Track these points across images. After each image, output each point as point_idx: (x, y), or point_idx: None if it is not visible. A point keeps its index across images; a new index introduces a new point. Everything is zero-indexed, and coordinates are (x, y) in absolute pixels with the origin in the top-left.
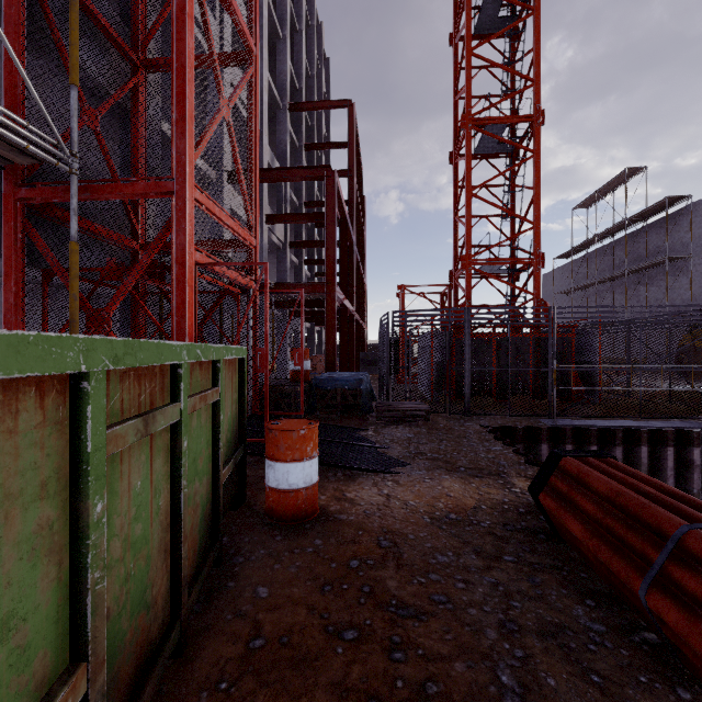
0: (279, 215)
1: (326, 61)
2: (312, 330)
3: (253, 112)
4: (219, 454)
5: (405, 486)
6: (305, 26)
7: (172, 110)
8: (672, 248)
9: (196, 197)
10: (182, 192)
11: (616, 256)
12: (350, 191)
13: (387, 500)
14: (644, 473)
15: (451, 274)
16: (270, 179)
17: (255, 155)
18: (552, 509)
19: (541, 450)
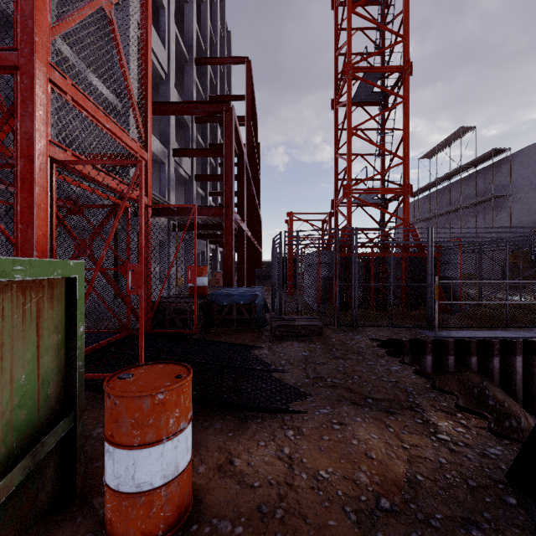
0: (184, 150)
1: (228, 34)
2: (216, 251)
3: (145, 22)
4: None
5: (310, 439)
6: (210, 0)
7: None
8: (495, 189)
9: (54, 80)
10: (28, 66)
11: (452, 195)
12: (247, 134)
13: (290, 471)
14: (519, 381)
15: (332, 203)
16: (173, 111)
17: (146, 66)
18: None
19: (426, 361)
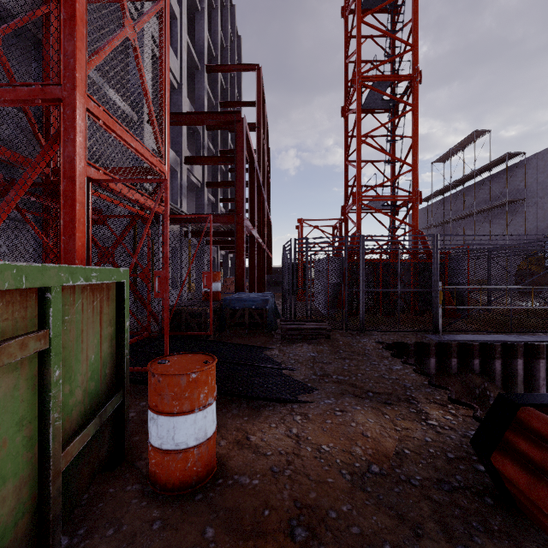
0: (196, 157)
1: (238, 38)
2: (226, 257)
3: (163, 44)
4: (50, 432)
5: (315, 422)
6: (221, 6)
7: (60, 9)
8: (510, 193)
9: (90, 109)
10: (70, 99)
11: (466, 199)
12: (258, 140)
13: (297, 445)
14: (520, 383)
15: (342, 209)
16: (186, 122)
17: (165, 85)
18: (520, 483)
19: (430, 363)
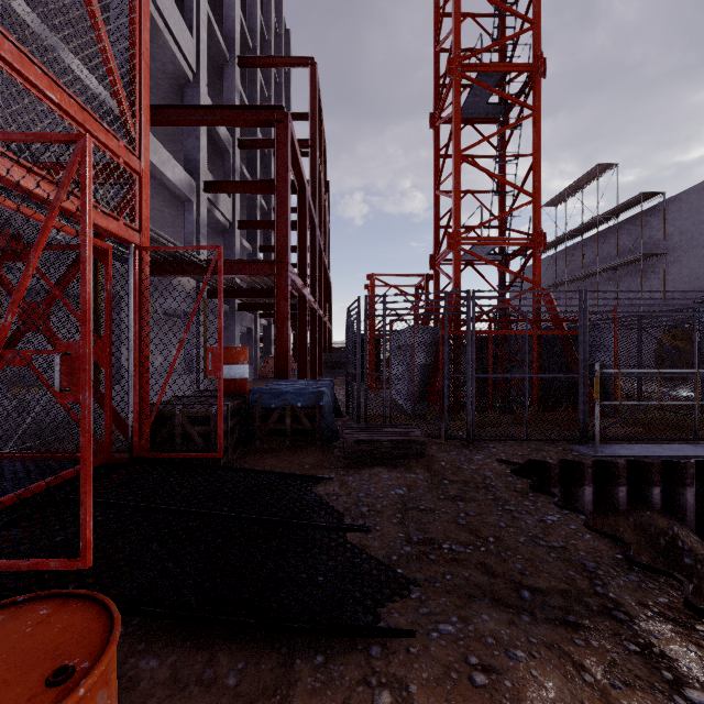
0: (221, 182)
1: (286, 33)
2: (269, 328)
3: None
4: None
5: None
6: None
7: None
8: (644, 246)
9: None
10: None
11: (585, 255)
12: (311, 164)
13: None
14: None
15: (431, 260)
16: (200, 120)
17: (139, 19)
18: None
19: (584, 495)
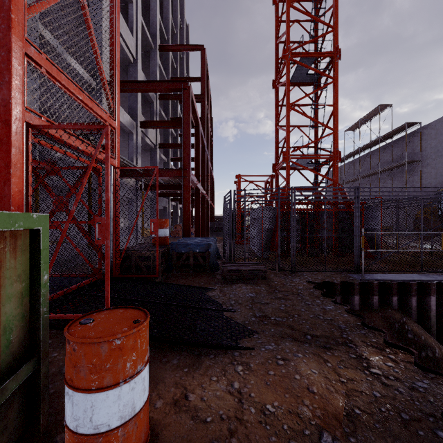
0: (150, 122)
1: (186, 26)
2: (176, 207)
3: (114, 9)
4: None
5: (257, 374)
6: None
7: None
8: (408, 156)
9: (29, 54)
10: (5, 40)
11: (372, 161)
12: (202, 109)
13: (240, 405)
14: (433, 317)
15: (274, 167)
16: (140, 89)
17: (115, 47)
18: None
19: (354, 300)
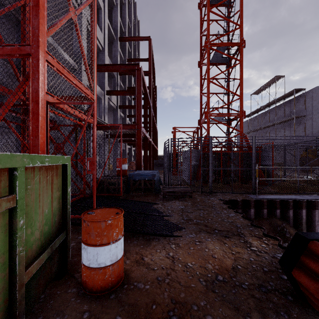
0: (113, 91)
1: (138, 22)
2: (131, 149)
3: (93, 23)
4: (16, 260)
5: (183, 248)
6: (127, 3)
7: None
8: (296, 112)
9: (48, 60)
10: (36, 54)
11: (270, 116)
12: (149, 81)
13: (173, 263)
14: (304, 223)
15: (199, 121)
16: (107, 70)
17: (94, 47)
18: (311, 289)
19: (251, 212)
